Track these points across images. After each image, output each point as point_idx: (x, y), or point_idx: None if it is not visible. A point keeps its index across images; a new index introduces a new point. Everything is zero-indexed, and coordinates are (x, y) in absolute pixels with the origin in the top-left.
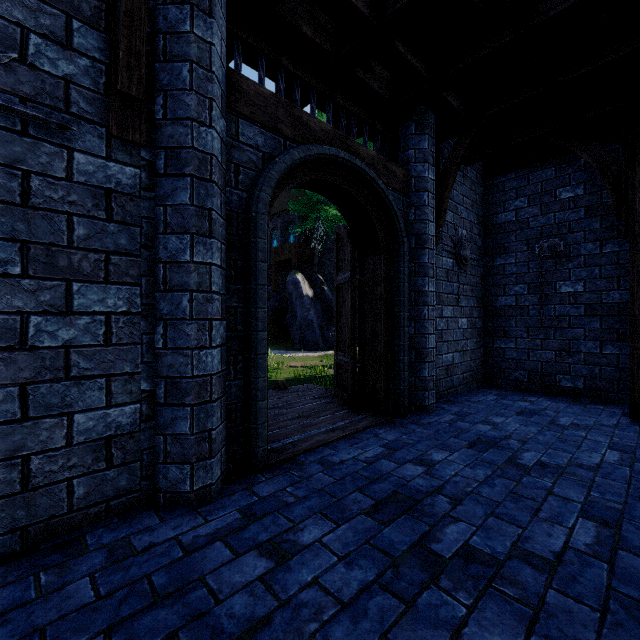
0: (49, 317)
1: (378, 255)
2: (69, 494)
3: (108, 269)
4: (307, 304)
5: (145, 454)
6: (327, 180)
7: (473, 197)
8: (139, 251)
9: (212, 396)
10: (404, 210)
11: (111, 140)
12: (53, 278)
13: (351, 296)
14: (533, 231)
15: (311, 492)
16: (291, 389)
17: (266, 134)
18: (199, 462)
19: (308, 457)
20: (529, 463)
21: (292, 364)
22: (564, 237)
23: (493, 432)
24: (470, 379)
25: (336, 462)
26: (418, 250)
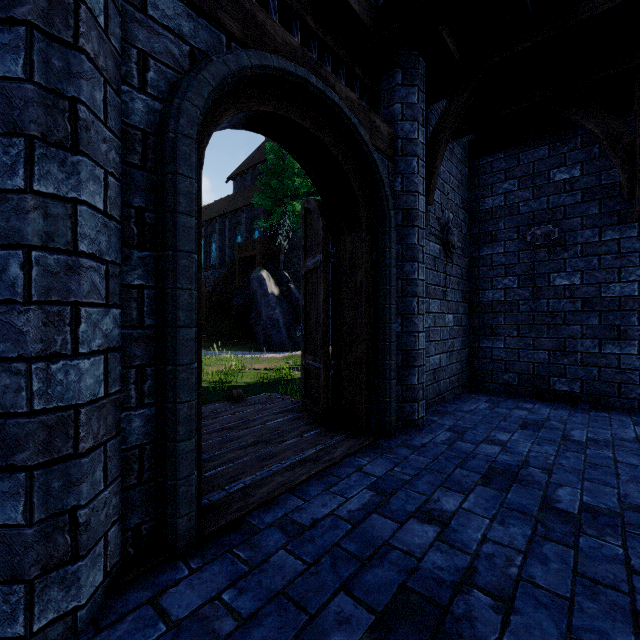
0: None
1: (358, 232)
2: None
3: None
4: (273, 302)
5: None
6: (293, 119)
7: (459, 177)
8: None
9: (79, 445)
10: (389, 178)
11: None
12: None
13: (324, 284)
14: (524, 217)
15: (264, 601)
16: (249, 400)
17: (197, 20)
18: (48, 574)
19: (264, 516)
20: (573, 508)
21: (256, 366)
22: (559, 223)
23: (505, 456)
24: (456, 383)
25: (306, 524)
26: (406, 228)
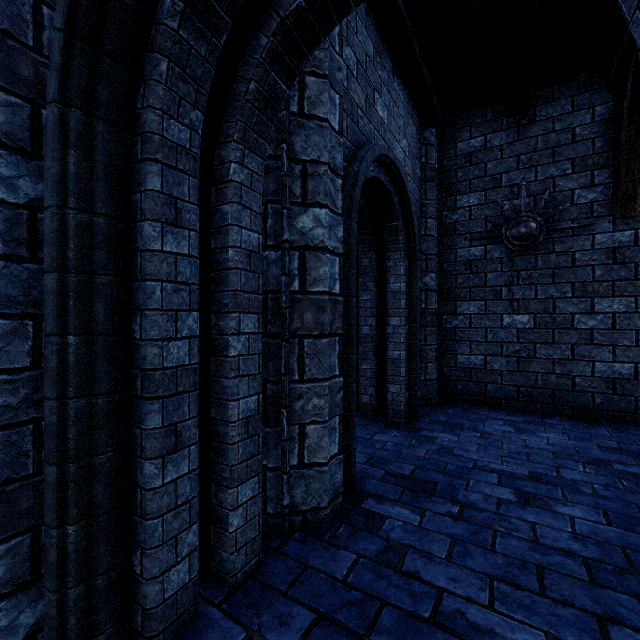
0: (583, 315)
1: None
2: (592, 400)
3: (613, 290)
4: None
5: (637, 394)
6: None
7: None
8: (633, 277)
9: None
10: None
11: (615, 221)
12: (585, 297)
13: None
14: None
15: None
16: None
17: None
18: None
19: None
20: None
21: None
22: None
23: None
24: None
25: None
26: None
